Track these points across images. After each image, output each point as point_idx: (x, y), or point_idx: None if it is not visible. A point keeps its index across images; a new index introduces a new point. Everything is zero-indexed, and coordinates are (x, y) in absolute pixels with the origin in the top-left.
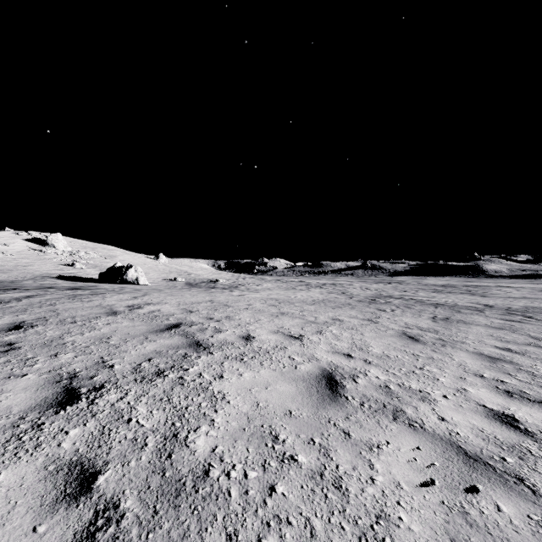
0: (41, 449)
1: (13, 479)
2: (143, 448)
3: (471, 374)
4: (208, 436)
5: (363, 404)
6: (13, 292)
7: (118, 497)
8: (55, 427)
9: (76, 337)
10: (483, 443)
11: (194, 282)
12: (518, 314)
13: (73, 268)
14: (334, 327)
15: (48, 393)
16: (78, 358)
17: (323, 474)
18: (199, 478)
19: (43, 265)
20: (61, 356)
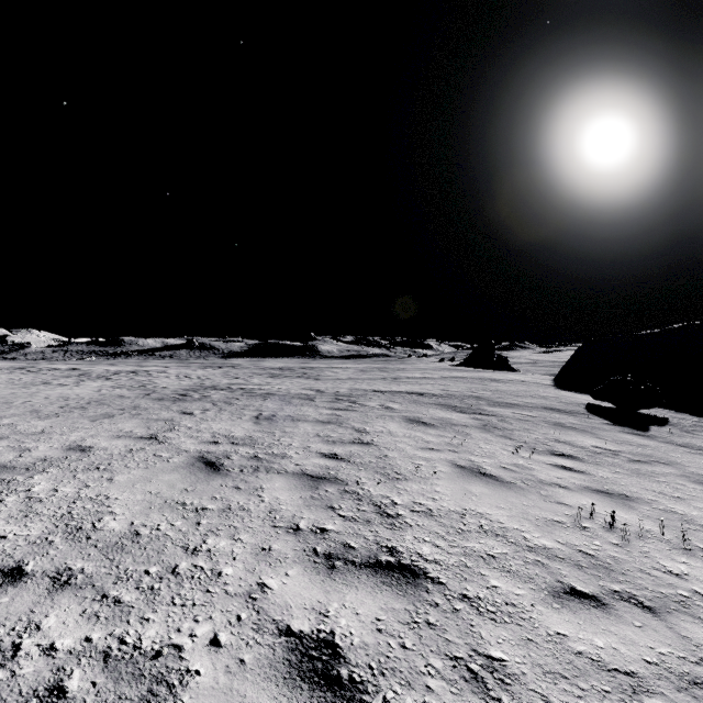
0: None
1: None
2: None
3: (282, 531)
4: None
5: None
6: None
7: None
8: None
9: None
10: None
11: None
12: (345, 400)
13: None
14: (50, 472)
15: None
16: None
17: None
18: None
19: None
20: None
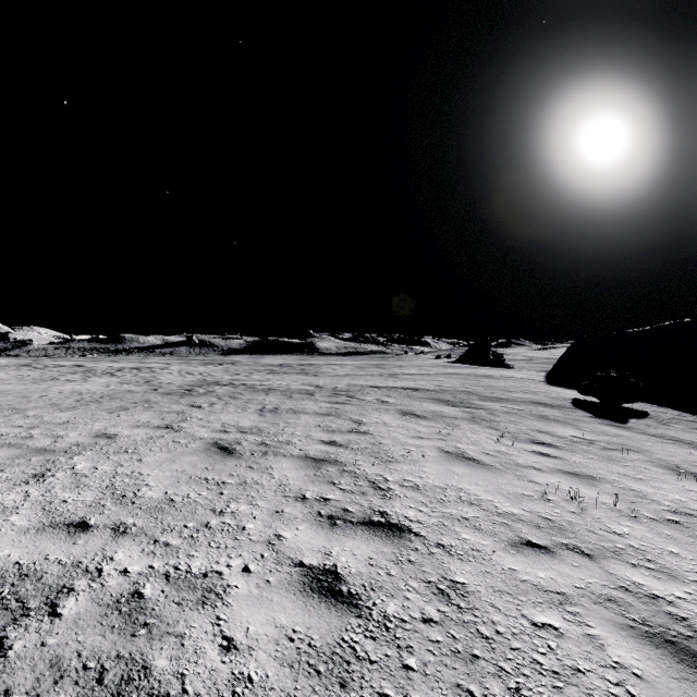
0: None
1: None
2: None
3: (291, 499)
4: None
5: None
6: None
7: None
8: None
9: None
10: (290, 680)
11: None
12: (343, 394)
13: None
14: (86, 454)
15: None
16: None
17: None
18: None
19: None
20: None
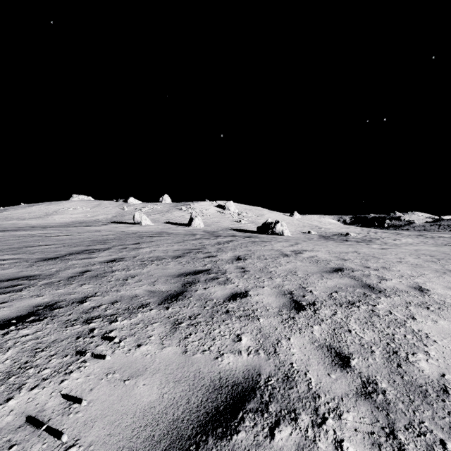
0: (303, 331)
1: (298, 343)
2: (372, 353)
3: None
4: (429, 363)
5: None
6: (220, 238)
7: (373, 378)
8: (302, 321)
9: (274, 269)
10: None
11: (325, 235)
12: None
13: (240, 223)
14: None
15: (284, 300)
16: (285, 282)
17: None
18: (439, 392)
19: (225, 222)
20: (274, 279)
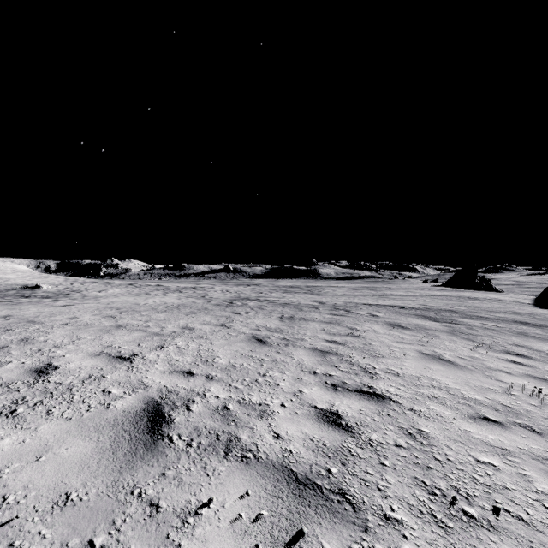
0: None
1: None
2: None
3: (307, 373)
4: None
5: (191, 443)
6: None
7: None
8: None
9: None
10: (313, 456)
11: None
12: (341, 309)
13: None
14: (181, 338)
15: None
16: None
17: None
18: None
19: None
20: None
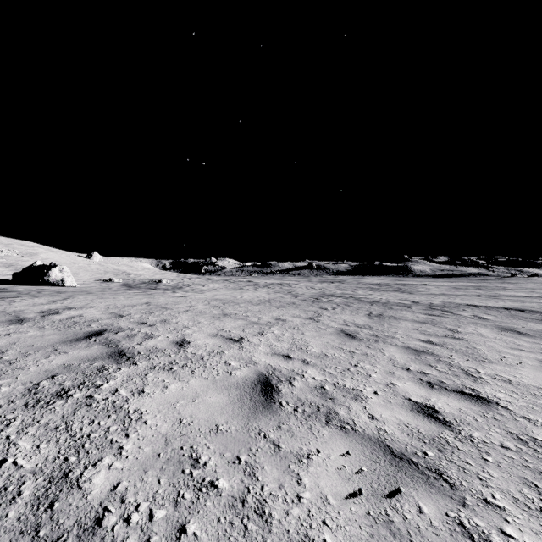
0: None
1: None
2: (14, 499)
3: (399, 368)
4: (111, 470)
5: (297, 409)
6: None
7: None
8: None
9: None
10: (408, 439)
11: (133, 283)
12: (438, 309)
13: None
14: (276, 327)
15: None
16: None
17: (246, 500)
18: (87, 532)
19: None
20: None
